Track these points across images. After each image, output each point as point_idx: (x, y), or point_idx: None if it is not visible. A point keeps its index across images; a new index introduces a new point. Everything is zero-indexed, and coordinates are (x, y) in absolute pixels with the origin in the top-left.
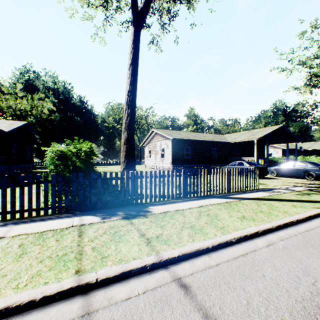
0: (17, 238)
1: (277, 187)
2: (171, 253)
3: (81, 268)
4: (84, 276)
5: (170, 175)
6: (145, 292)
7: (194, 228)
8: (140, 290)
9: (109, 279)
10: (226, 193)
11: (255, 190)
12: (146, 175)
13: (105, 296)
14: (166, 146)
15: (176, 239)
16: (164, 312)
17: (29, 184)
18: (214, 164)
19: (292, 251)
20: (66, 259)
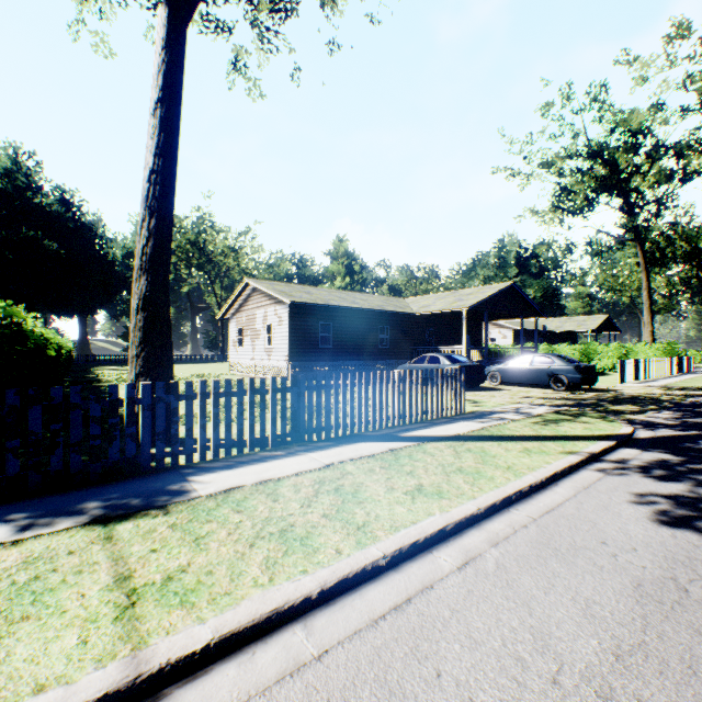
0: None
1: (500, 408)
2: (184, 640)
3: None
4: None
5: (260, 390)
6: None
7: (288, 535)
8: None
9: None
10: (396, 426)
11: (456, 416)
12: (189, 393)
13: None
14: (277, 319)
15: (223, 582)
16: None
17: None
18: (384, 360)
19: (515, 576)
20: None
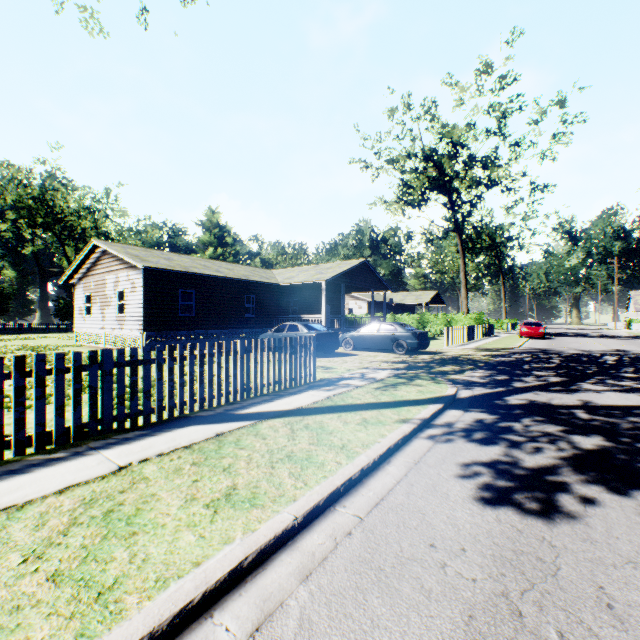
0: None
1: (349, 374)
2: None
3: None
4: None
5: (34, 372)
6: None
7: None
8: None
9: None
10: (237, 402)
11: (305, 385)
12: None
13: None
14: (130, 285)
15: None
16: None
17: None
18: (249, 328)
19: None
20: None
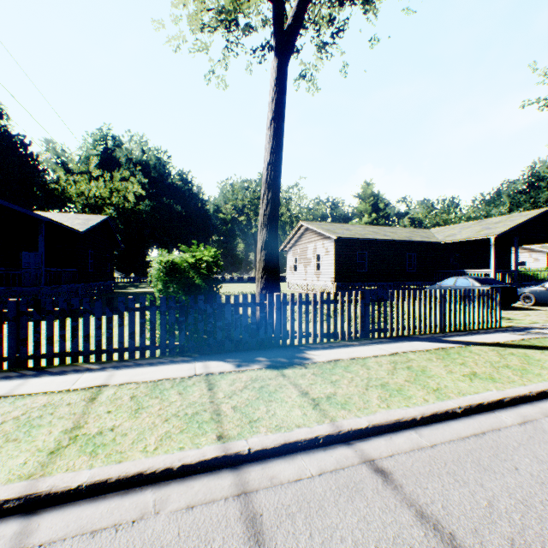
0: (125, 387)
1: (538, 325)
2: (354, 422)
3: (223, 433)
4: (230, 443)
5: (339, 301)
6: (321, 474)
7: (387, 387)
8: (314, 470)
9: (265, 452)
10: (438, 333)
11: (493, 329)
12: (299, 300)
13: (263, 473)
14: (324, 250)
15: (360, 403)
16: (355, 503)
17: (130, 310)
18: (411, 281)
19: None
20: (199, 420)
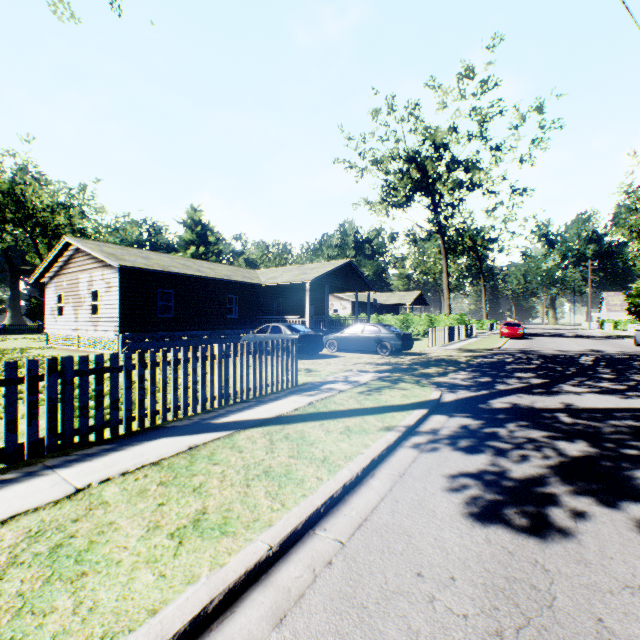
0: None
1: (332, 377)
2: None
3: None
4: None
5: None
6: None
7: None
8: None
9: None
10: (215, 410)
11: (287, 390)
12: None
13: None
14: (105, 285)
15: None
16: None
17: None
18: (232, 329)
19: None
20: None
